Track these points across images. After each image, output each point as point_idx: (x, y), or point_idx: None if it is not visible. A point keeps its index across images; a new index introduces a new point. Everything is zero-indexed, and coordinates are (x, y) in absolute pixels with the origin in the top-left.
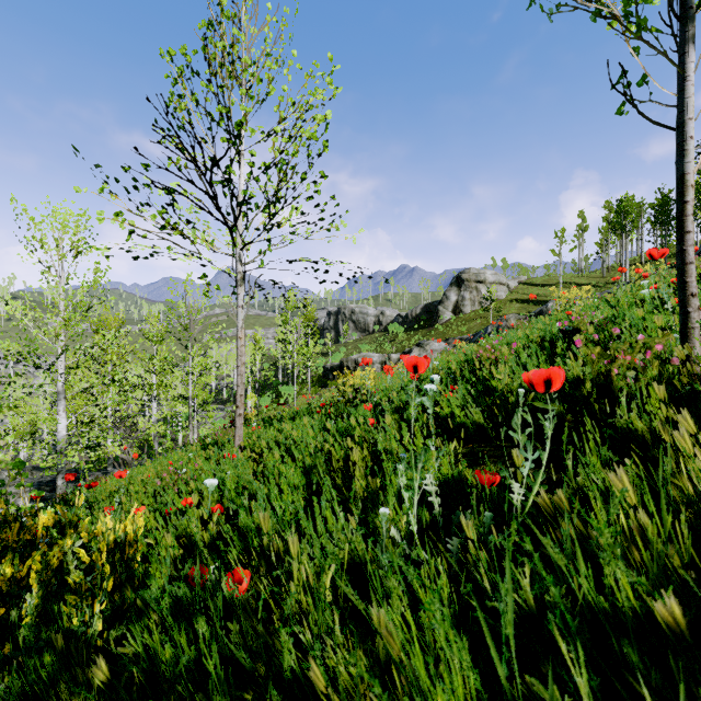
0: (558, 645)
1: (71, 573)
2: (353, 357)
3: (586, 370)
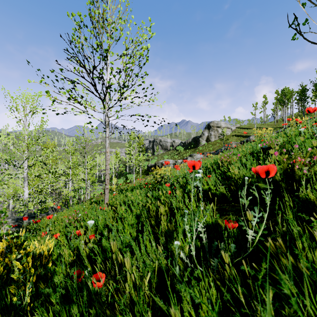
0: None
1: (15, 272)
2: (160, 161)
3: (277, 167)
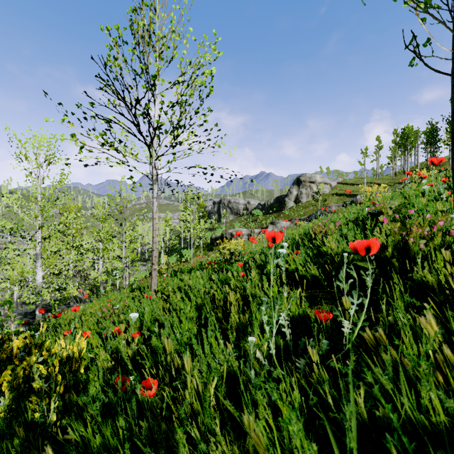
0: (385, 449)
1: (35, 380)
2: (229, 231)
3: (388, 240)
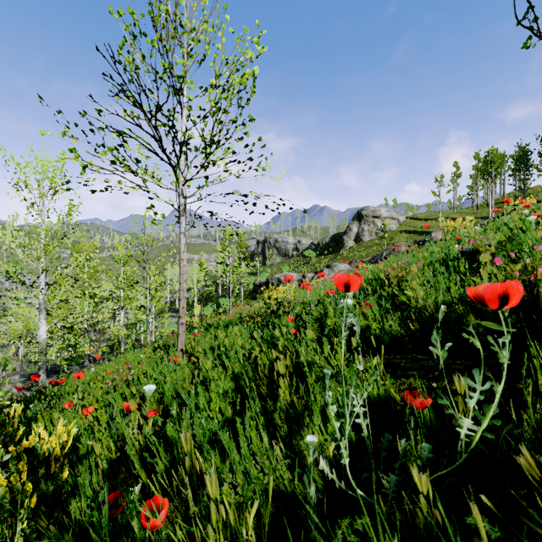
0: None
1: None
2: (276, 276)
3: None
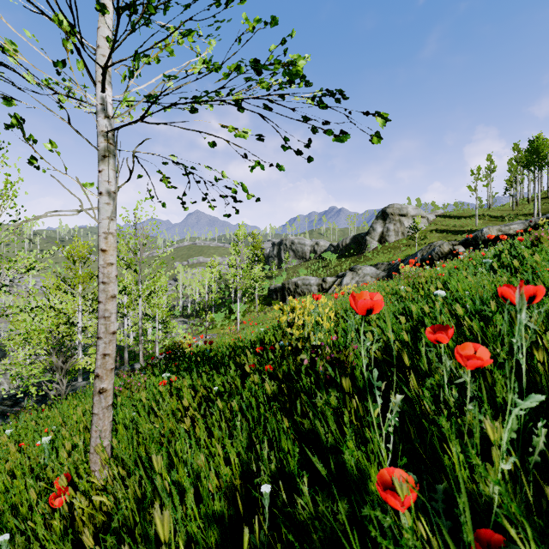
0: None
1: None
2: (293, 280)
3: None
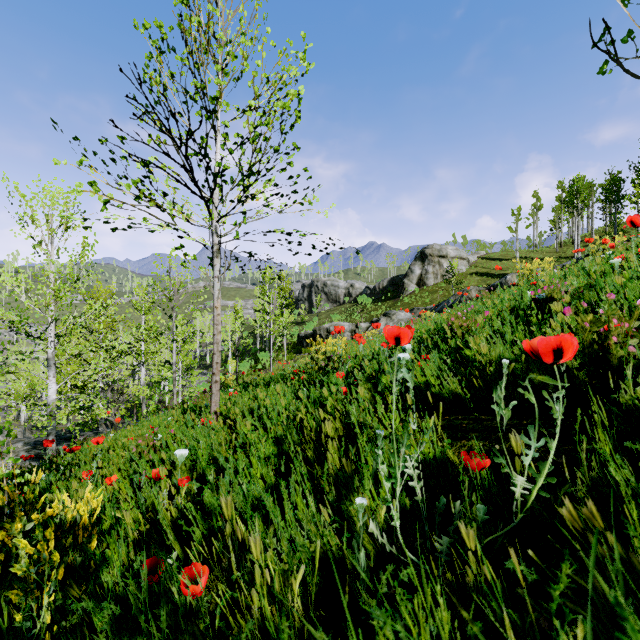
0: None
1: (20, 559)
2: (325, 326)
3: None
